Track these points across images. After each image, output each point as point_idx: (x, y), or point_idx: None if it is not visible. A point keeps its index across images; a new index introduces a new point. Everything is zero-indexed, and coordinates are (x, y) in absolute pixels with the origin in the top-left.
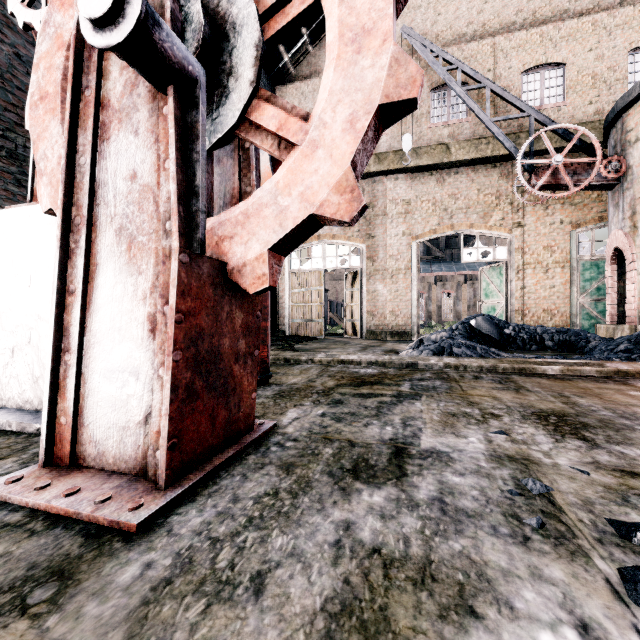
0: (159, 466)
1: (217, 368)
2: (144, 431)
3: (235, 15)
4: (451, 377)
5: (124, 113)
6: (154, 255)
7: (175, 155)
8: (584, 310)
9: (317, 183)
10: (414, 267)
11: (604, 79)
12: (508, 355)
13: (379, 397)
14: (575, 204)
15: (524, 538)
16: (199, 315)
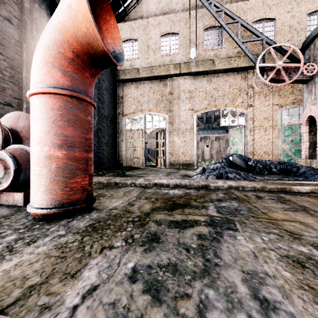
0: None
1: None
2: None
3: None
4: (240, 197)
5: None
6: None
7: None
8: (284, 152)
9: None
10: (195, 128)
11: (295, 28)
12: (261, 178)
13: (195, 227)
14: (280, 95)
15: None
16: None
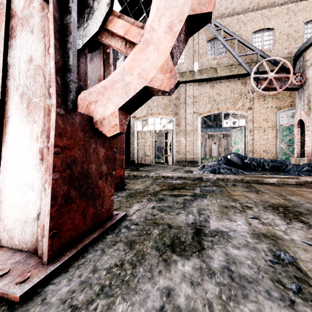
0: (43, 249)
1: (87, 183)
2: (37, 224)
3: None
4: (221, 185)
5: (24, 19)
6: (43, 110)
7: (54, 42)
8: (283, 150)
9: (149, 66)
10: (199, 129)
11: (292, 36)
12: (248, 173)
13: (184, 196)
14: (278, 98)
15: (291, 301)
16: (73, 149)
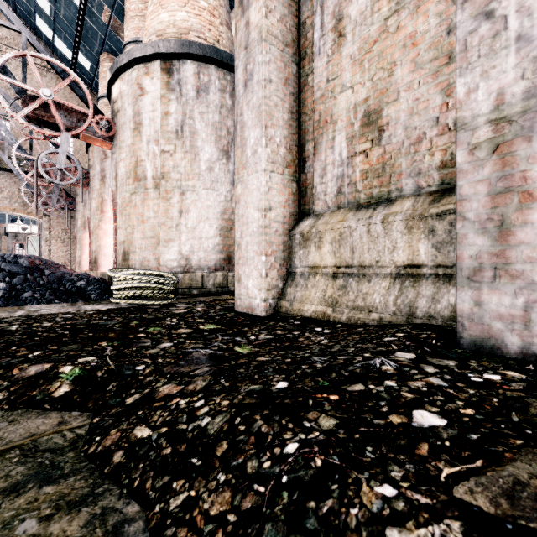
0: None
1: None
2: None
3: None
4: None
5: None
6: None
7: None
8: None
9: None
10: None
11: None
12: None
13: None
14: None
15: None
16: None
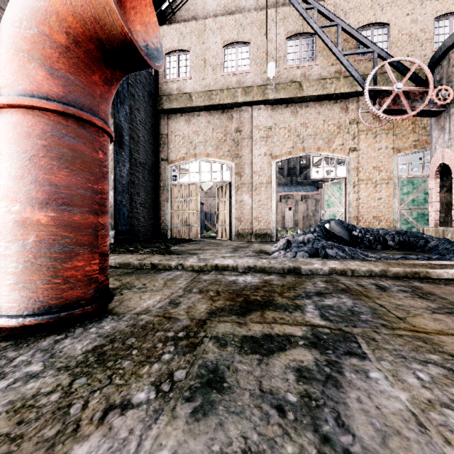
0: None
1: None
2: None
3: None
4: (351, 288)
5: None
6: None
7: None
8: (403, 217)
9: None
10: (273, 181)
11: (418, 38)
12: (376, 255)
13: (288, 350)
14: (396, 134)
15: None
16: None
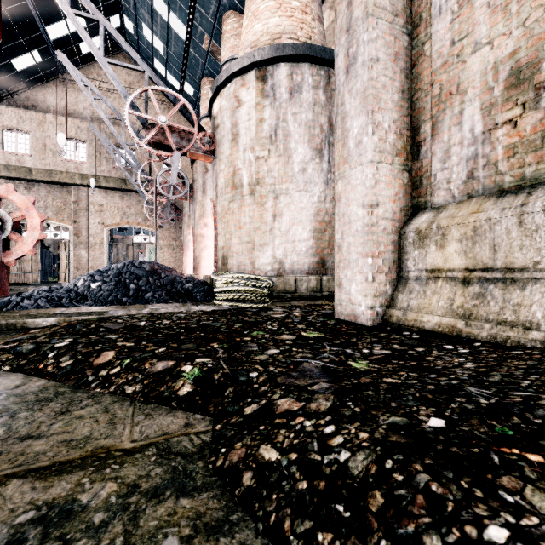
0: None
1: (2, 280)
2: None
3: (7, 219)
4: None
5: None
6: None
7: None
8: None
9: (26, 250)
10: (106, 242)
11: None
12: None
13: None
14: None
15: None
16: None
